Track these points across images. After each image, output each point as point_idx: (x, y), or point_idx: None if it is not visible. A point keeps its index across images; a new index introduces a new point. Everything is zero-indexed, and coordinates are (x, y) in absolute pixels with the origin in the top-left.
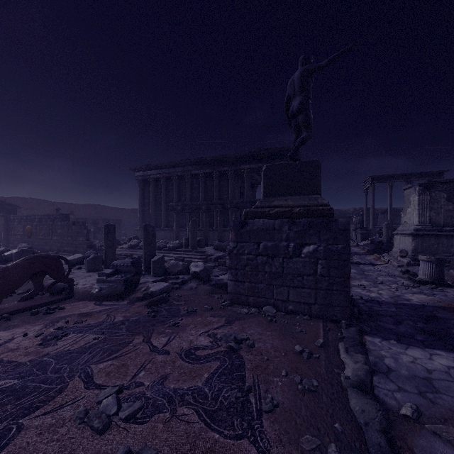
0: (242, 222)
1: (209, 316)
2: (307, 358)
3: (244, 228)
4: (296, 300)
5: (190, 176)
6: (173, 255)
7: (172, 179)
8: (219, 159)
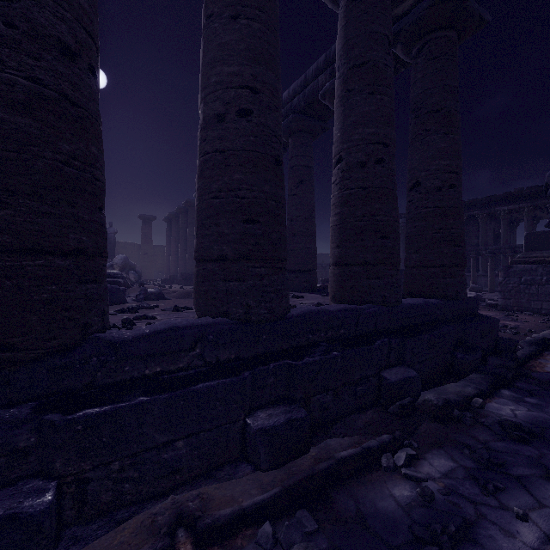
0: (508, 266)
1: (489, 311)
2: (546, 321)
3: (510, 269)
4: (547, 308)
5: None
6: None
7: None
8: (467, 203)
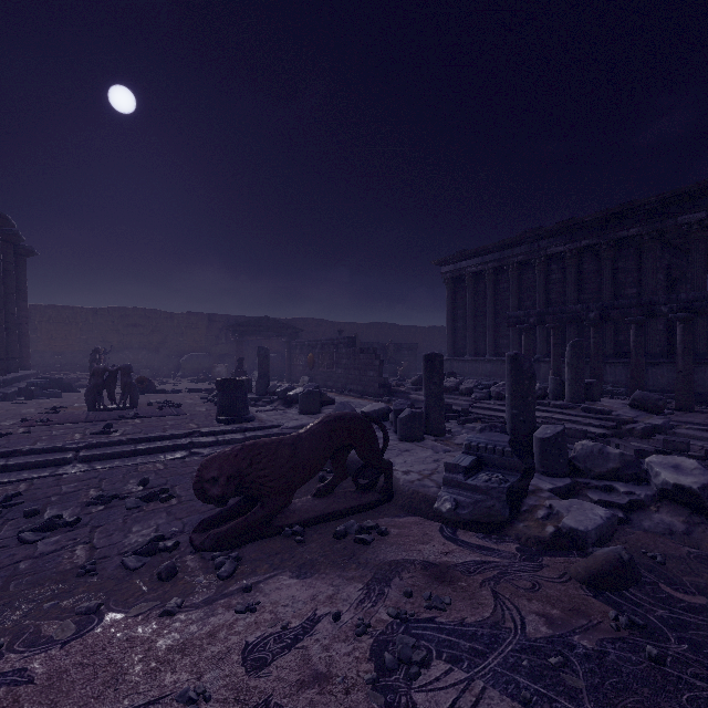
0: None
1: None
2: None
3: None
4: None
5: (544, 260)
6: None
7: (505, 269)
8: (615, 213)
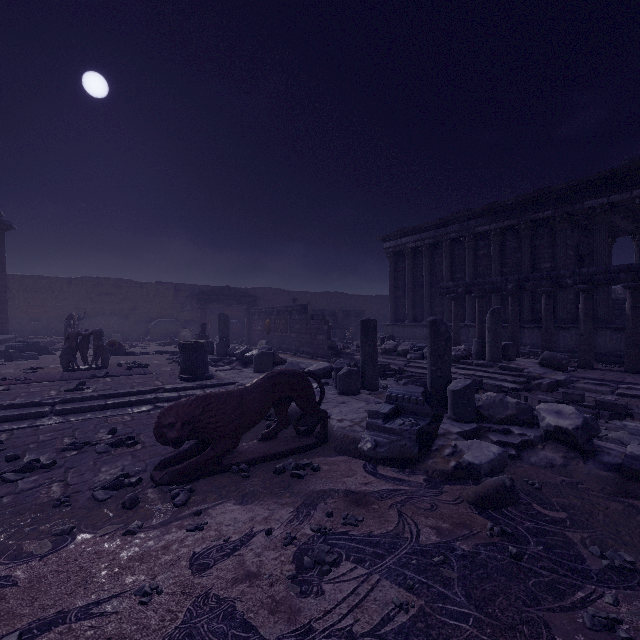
0: None
1: None
2: None
3: None
4: None
5: (472, 238)
6: (456, 370)
7: (439, 245)
8: (532, 198)
